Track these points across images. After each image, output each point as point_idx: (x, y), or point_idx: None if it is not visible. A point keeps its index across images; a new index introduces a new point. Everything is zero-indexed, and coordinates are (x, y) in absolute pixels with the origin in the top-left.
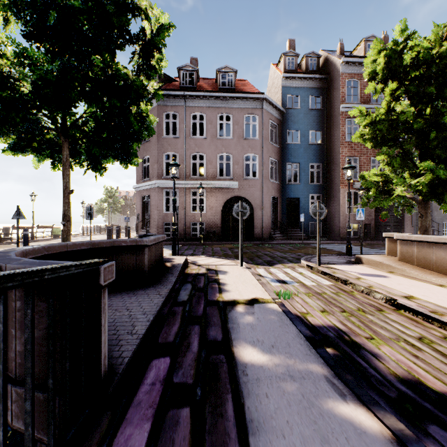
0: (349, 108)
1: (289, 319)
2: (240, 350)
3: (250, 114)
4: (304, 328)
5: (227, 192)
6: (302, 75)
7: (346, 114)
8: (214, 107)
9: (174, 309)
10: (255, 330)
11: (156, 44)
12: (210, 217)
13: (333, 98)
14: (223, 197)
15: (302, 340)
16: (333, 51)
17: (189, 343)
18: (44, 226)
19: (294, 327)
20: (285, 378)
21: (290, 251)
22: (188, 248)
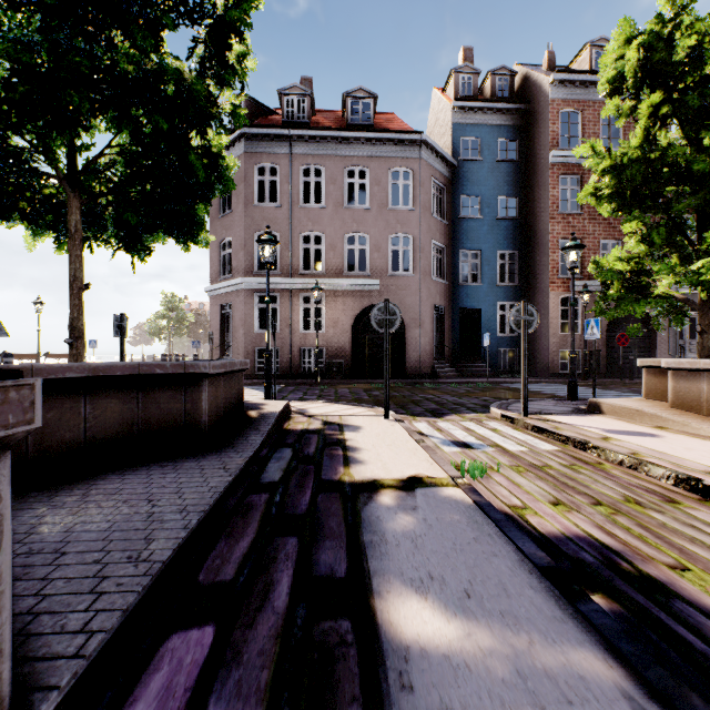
0: (564, 158)
1: (493, 522)
2: (390, 604)
3: (399, 167)
4: (532, 545)
5: (361, 297)
6: (486, 104)
7: (560, 168)
8: (339, 155)
9: (251, 500)
10: (423, 550)
11: (234, 23)
12: (333, 339)
13: (537, 142)
14: (354, 305)
15: (532, 576)
16: (536, 65)
17: (269, 584)
18: (57, 355)
19: (507, 541)
20: (516, 702)
21: (468, 393)
22: (295, 390)
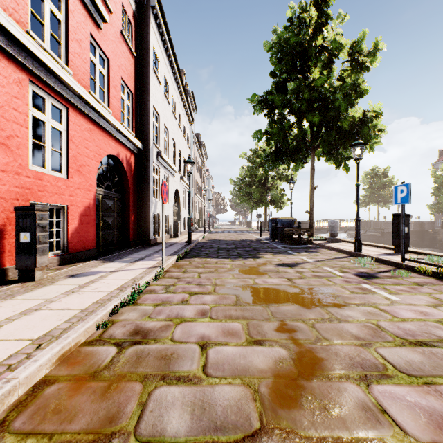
0: None
1: None
2: None
3: None
4: None
5: None
6: None
7: None
8: None
9: None
10: None
11: (389, 183)
12: None
13: None
14: None
15: None
16: None
17: None
18: None
19: None
20: None
21: None
22: None
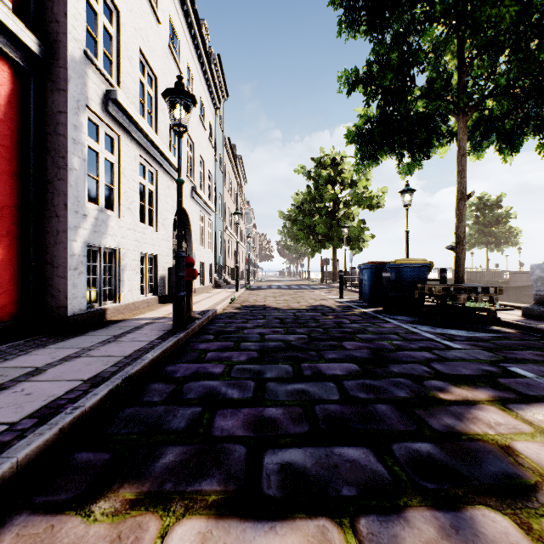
0: None
1: None
2: None
3: None
4: None
5: None
6: None
7: None
8: None
9: None
10: None
11: (505, 216)
12: None
13: None
14: None
15: None
16: None
17: None
18: None
19: None
20: None
21: None
22: None
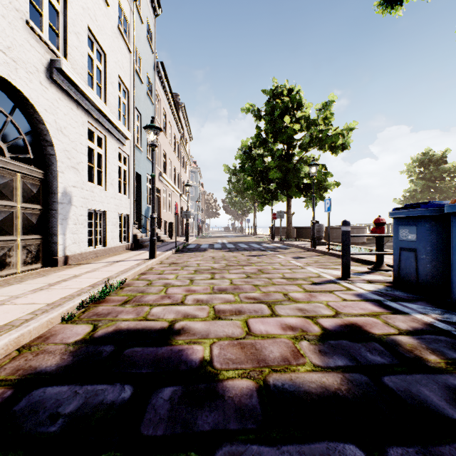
0: None
1: None
2: None
3: None
4: None
5: None
6: None
7: None
8: None
9: None
10: None
11: (453, 171)
12: None
13: None
14: None
15: None
16: None
17: None
18: None
19: None
20: None
21: None
22: None
